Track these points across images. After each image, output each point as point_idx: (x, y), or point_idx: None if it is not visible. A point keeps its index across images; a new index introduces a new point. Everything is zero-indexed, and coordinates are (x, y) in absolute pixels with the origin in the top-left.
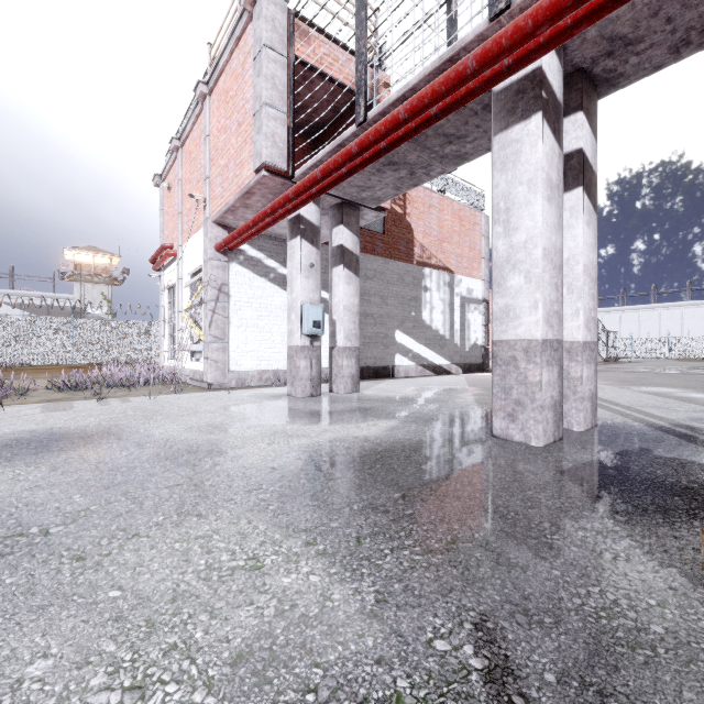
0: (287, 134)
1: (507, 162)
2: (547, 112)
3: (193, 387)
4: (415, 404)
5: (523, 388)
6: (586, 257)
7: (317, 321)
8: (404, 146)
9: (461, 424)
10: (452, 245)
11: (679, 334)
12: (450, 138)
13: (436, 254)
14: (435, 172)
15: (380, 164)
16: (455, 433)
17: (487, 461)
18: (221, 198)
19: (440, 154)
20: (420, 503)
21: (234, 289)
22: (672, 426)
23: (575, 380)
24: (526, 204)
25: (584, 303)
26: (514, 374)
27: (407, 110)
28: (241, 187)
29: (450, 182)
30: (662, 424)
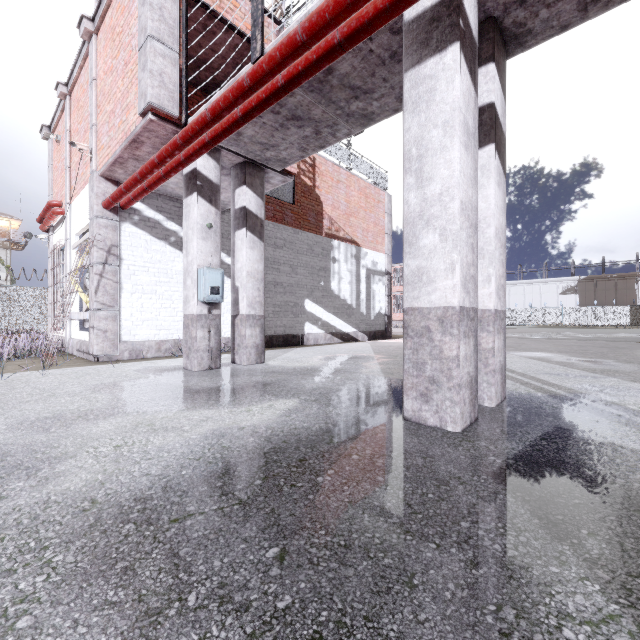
0: (179, 77)
1: (420, 102)
2: (464, 45)
3: (76, 360)
4: (320, 376)
5: (437, 364)
6: (497, 220)
7: (215, 287)
8: (307, 97)
9: (368, 401)
10: (359, 220)
11: (538, 306)
12: (356, 91)
13: (344, 227)
14: (341, 132)
15: (282, 117)
16: (362, 416)
17: (402, 461)
18: (108, 148)
19: (346, 111)
20: (307, 571)
21: (127, 252)
22: (573, 396)
23: (487, 351)
24: (441, 149)
25: (495, 268)
26: (427, 347)
27: (305, 29)
28: (127, 134)
29: (357, 160)
30: (563, 393)
